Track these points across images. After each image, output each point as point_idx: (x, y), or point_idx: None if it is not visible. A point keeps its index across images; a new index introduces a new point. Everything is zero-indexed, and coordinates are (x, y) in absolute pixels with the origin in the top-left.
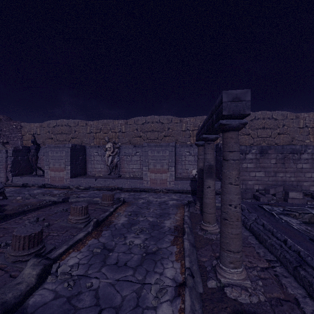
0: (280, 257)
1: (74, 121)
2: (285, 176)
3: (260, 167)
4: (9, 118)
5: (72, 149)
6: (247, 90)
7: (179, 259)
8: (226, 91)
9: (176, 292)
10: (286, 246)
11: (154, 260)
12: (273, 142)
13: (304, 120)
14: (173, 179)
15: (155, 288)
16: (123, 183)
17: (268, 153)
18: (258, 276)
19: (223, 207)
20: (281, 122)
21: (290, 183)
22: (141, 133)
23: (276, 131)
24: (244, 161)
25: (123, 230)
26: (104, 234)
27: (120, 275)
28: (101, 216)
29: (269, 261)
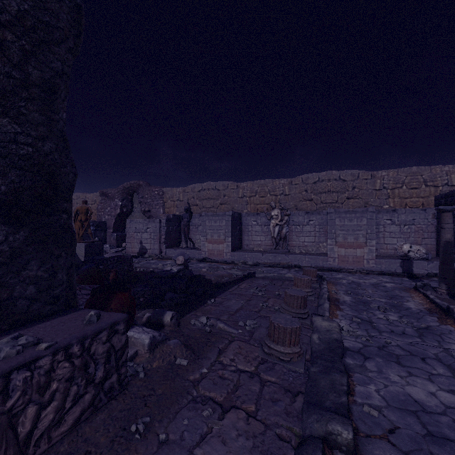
0: None
1: (223, 184)
2: None
3: None
4: (148, 184)
5: (232, 217)
6: None
7: None
8: None
9: None
10: None
11: (435, 334)
12: None
13: None
14: (374, 257)
15: None
16: (299, 260)
17: None
18: None
19: None
20: None
21: None
22: (312, 195)
23: None
24: None
25: (361, 307)
26: (343, 308)
27: (409, 340)
28: (323, 291)
29: None
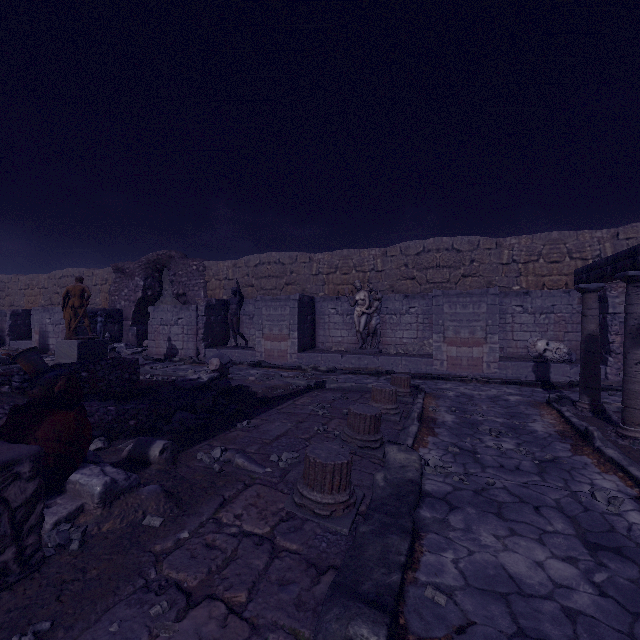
0: None
1: (290, 255)
2: None
3: None
4: (183, 255)
5: (299, 303)
6: None
7: (608, 471)
8: None
9: (639, 504)
10: None
11: (562, 469)
12: None
13: None
14: (497, 359)
15: (600, 496)
16: (393, 364)
17: None
18: None
19: None
20: None
21: None
22: (414, 272)
23: None
24: None
25: (466, 430)
26: (439, 432)
27: (523, 479)
28: (415, 408)
29: None
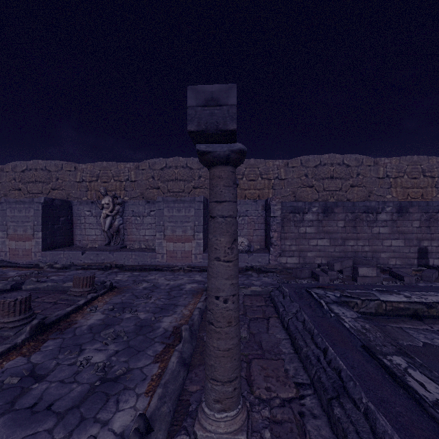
0: (314, 379)
1: (55, 164)
2: (357, 245)
3: (324, 232)
4: None
5: (45, 205)
6: (230, 84)
7: (151, 391)
8: (194, 86)
9: None
10: (325, 360)
11: (109, 394)
12: (344, 197)
13: (384, 167)
14: (201, 251)
15: None
16: (126, 258)
17: (334, 212)
18: (272, 419)
19: (208, 301)
20: (355, 170)
21: (364, 255)
22: (159, 183)
23: (349, 182)
24: (302, 224)
25: (86, 337)
26: (46, 346)
27: (24, 433)
28: (55, 314)
29: (299, 385)
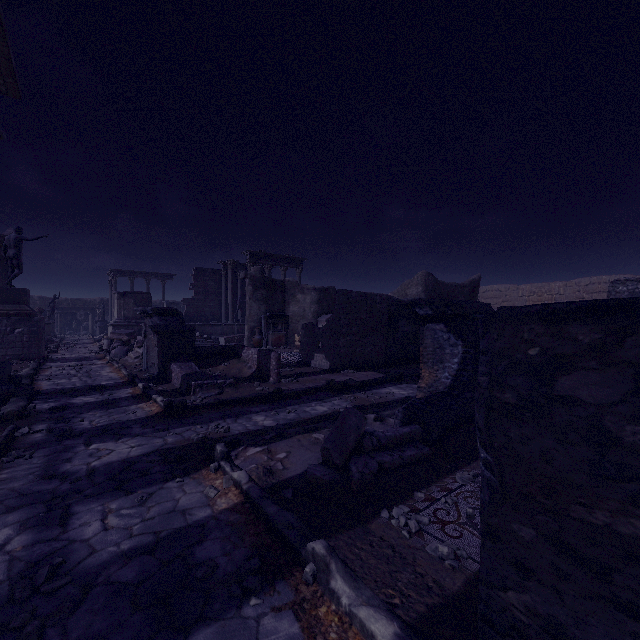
0: None
1: (504, 287)
2: None
3: None
4: None
5: None
6: None
7: None
8: None
9: None
10: None
11: None
12: None
13: None
14: None
15: None
16: None
17: None
18: None
19: None
20: None
21: None
22: (583, 295)
23: None
24: None
25: None
26: None
27: None
28: None
29: None
